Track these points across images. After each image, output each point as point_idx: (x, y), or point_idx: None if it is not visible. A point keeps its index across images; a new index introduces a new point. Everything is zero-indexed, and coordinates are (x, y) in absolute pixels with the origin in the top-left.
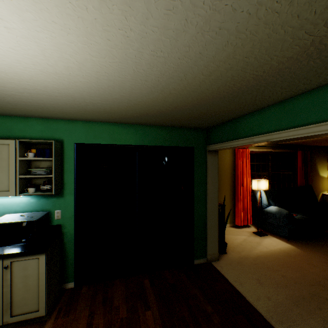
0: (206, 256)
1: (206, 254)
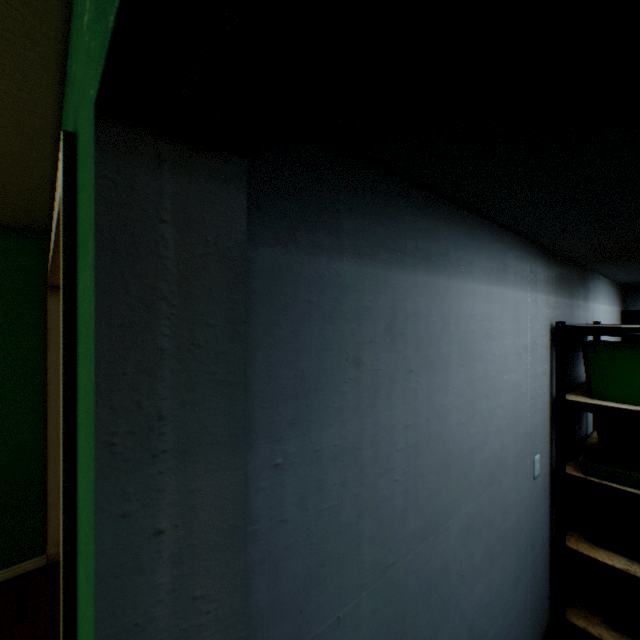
0: (46, 550)
1: (48, 544)
